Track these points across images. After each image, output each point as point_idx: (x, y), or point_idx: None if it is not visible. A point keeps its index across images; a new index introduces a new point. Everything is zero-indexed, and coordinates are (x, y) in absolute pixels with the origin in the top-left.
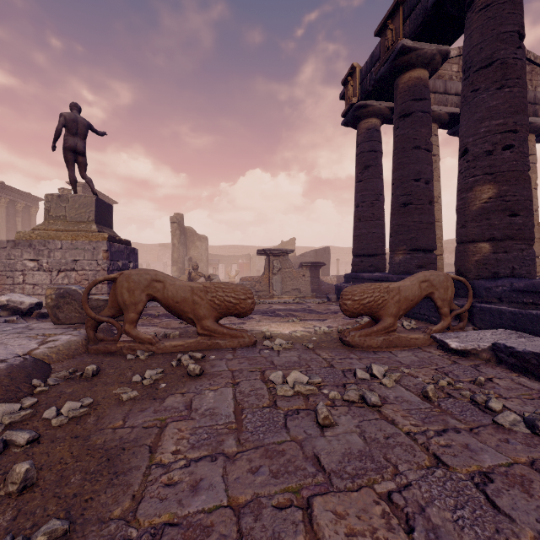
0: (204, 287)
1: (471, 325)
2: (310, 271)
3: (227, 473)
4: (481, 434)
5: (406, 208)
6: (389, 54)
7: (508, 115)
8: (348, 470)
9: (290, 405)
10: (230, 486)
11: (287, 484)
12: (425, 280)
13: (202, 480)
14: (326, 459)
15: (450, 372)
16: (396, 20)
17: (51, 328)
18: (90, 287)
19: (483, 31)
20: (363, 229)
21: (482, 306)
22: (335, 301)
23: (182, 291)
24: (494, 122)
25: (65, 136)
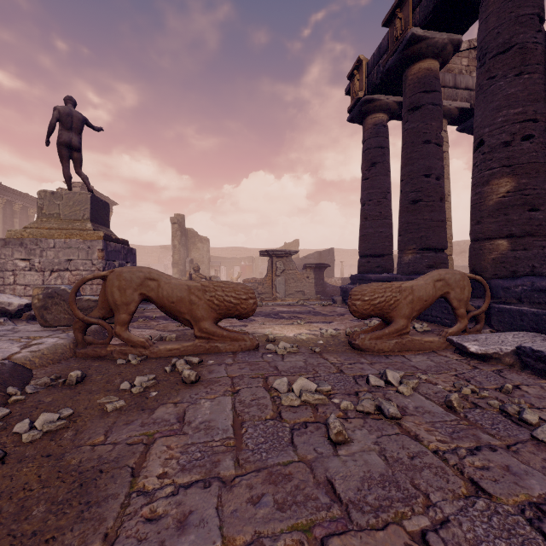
0: (202, 286)
1: (488, 327)
2: (315, 272)
3: (222, 504)
4: (521, 452)
5: (415, 206)
6: (398, 44)
7: (527, 103)
8: (369, 500)
9: (297, 417)
10: (226, 522)
11: (295, 520)
12: (440, 279)
13: (192, 513)
14: (341, 485)
15: (472, 378)
16: (405, 8)
17: (38, 331)
18: (78, 285)
19: (500, 14)
20: (369, 229)
21: (500, 307)
22: (340, 303)
23: (178, 290)
24: (513, 111)
25: (59, 130)
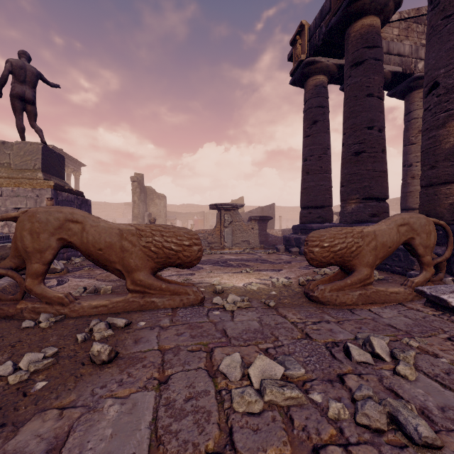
0: (137, 230)
1: (448, 275)
2: (259, 224)
3: None
4: None
5: (359, 157)
6: (341, 1)
7: None
8: None
9: (261, 444)
10: None
11: None
12: (404, 223)
13: None
14: None
15: None
16: None
17: None
18: None
19: None
20: (311, 182)
21: None
22: (283, 251)
23: (107, 235)
24: None
25: (12, 83)
